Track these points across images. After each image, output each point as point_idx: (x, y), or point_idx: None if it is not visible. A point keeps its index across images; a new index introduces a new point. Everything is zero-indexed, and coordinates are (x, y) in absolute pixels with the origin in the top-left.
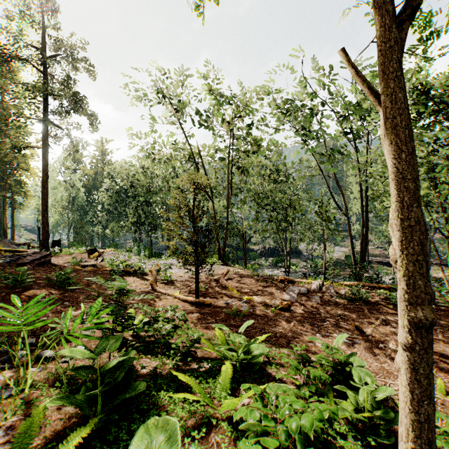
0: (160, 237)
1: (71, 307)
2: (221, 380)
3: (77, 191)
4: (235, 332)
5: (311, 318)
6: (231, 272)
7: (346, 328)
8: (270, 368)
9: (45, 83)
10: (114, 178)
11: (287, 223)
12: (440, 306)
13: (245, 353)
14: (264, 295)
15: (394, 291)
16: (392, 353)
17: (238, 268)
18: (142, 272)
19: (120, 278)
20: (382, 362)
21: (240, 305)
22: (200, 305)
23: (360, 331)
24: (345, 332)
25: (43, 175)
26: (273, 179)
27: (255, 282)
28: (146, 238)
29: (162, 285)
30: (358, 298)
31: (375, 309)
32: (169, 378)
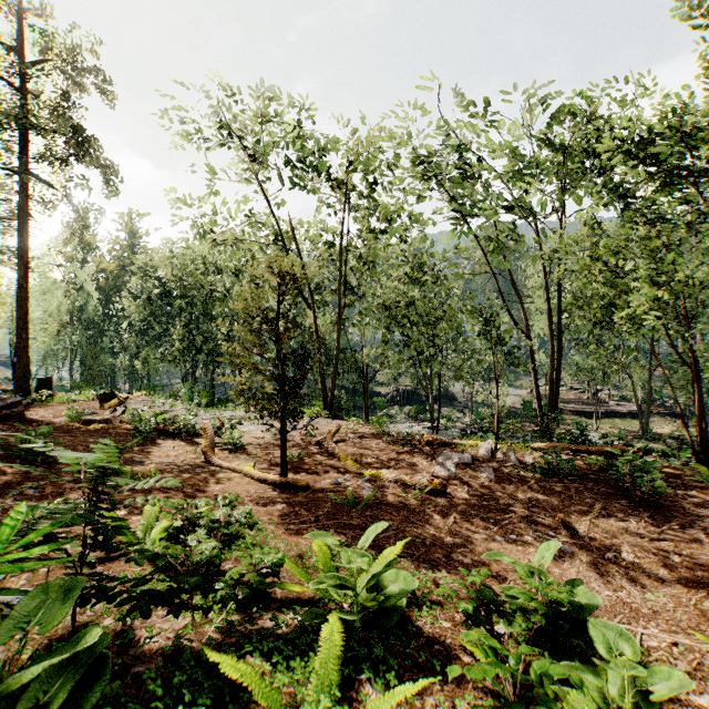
0: (227, 373)
1: (38, 500)
2: (319, 663)
3: (86, 296)
4: (350, 540)
5: (482, 508)
6: (345, 429)
7: (544, 524)
8: (419, 616)
9: (23, 107)
10: (150, 276)
11: (436, 348)
12: (689, 481)
13: (370, 589)
14: (400, 468)
15: (612, 457)
16: (630, 569)
17: (355, 422)
18: (190, 431)
19: (109, 443)
20: (615, 588)
21: (359, 486)
22: (290, 488)
23: (569, 529)
24: (543, 531)
25: (19, 265)
26: (412, 279)
27: (384, 445)
28: (205, 375)
29: (224, 454)
30: (557, 470)
31: (586, 489)
32: (204, 663)
